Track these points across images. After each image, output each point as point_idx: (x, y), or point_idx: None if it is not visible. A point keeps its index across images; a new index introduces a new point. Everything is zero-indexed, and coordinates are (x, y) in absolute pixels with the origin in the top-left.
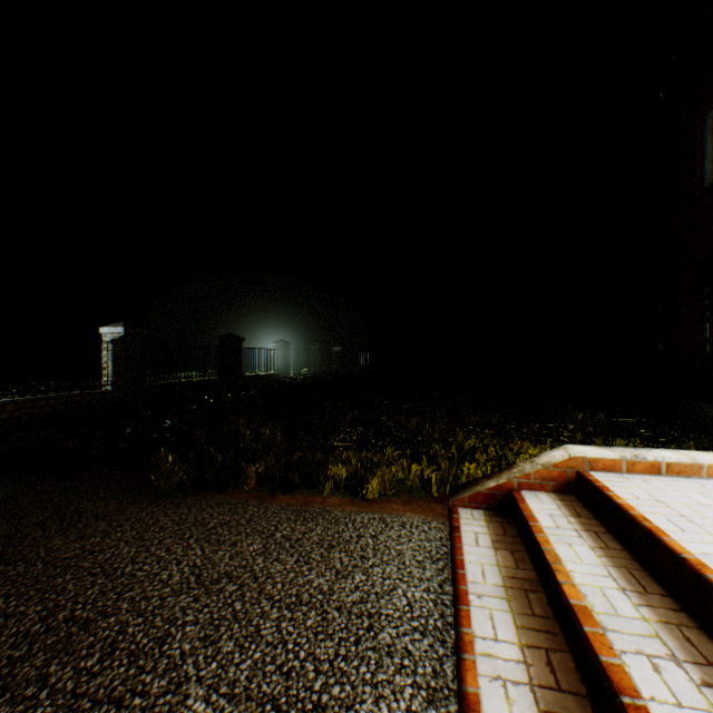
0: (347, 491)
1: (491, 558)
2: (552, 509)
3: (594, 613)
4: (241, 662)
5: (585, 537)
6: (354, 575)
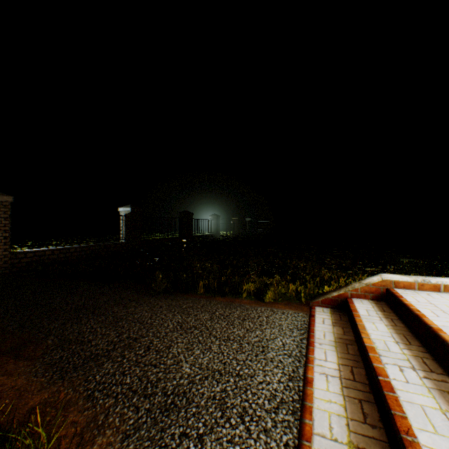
0: (253, 297)
1: (330, 329)
2: (368, 307)
3: (376, 349)
4: (203, 357)
5: (384, 320)
6: (256, 331)
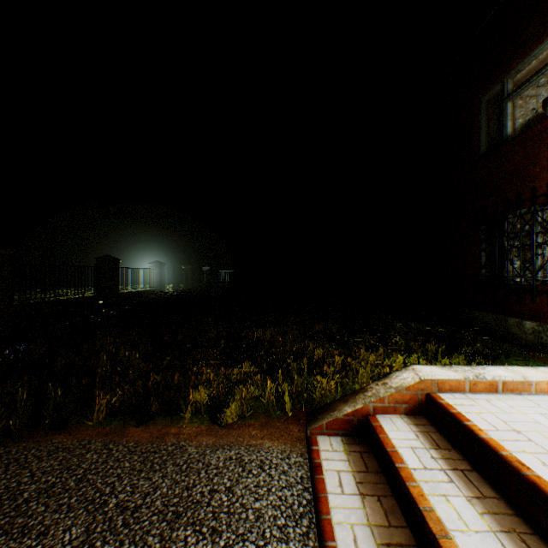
0: (205, 416)
1: (361, 513)
2: (411, 440)
3: None
4: None
5: (456, 481)
6: None
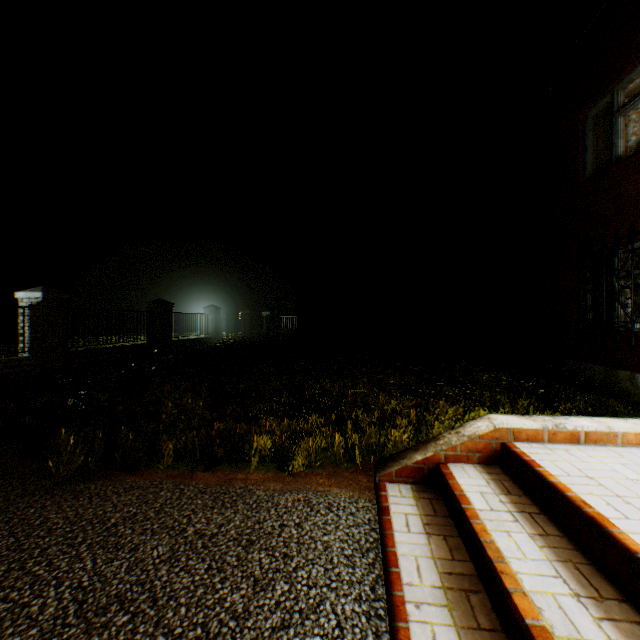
0: (271, 465)
1: (425, 548)
2: (481, 486)
3: (556, 638)
4: None
5: (521, 521)
6: (275, 585)
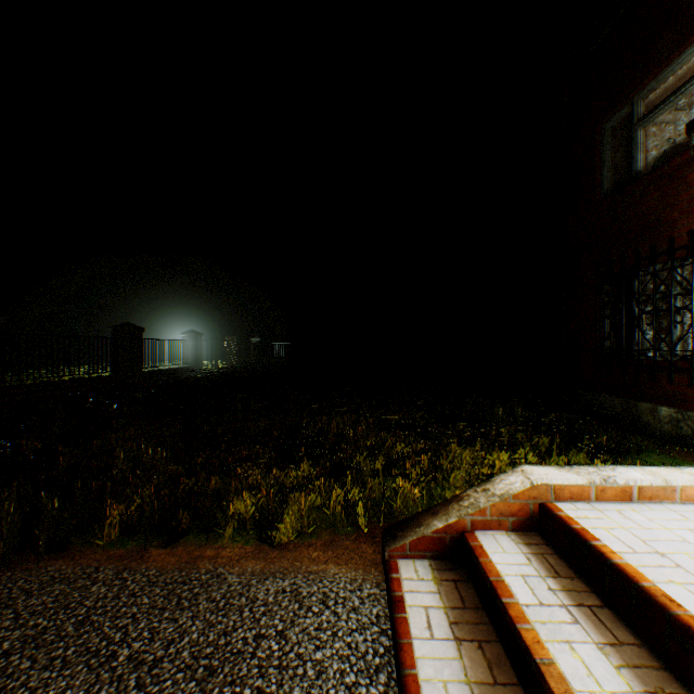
0: (251, 534)
1: (456, 666)
2: (522, 565)
3: None
4: None
5: (583, 622)
6: None
